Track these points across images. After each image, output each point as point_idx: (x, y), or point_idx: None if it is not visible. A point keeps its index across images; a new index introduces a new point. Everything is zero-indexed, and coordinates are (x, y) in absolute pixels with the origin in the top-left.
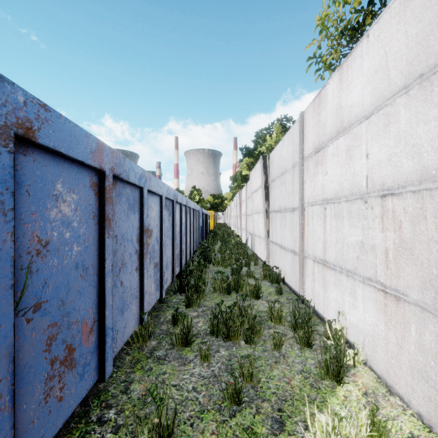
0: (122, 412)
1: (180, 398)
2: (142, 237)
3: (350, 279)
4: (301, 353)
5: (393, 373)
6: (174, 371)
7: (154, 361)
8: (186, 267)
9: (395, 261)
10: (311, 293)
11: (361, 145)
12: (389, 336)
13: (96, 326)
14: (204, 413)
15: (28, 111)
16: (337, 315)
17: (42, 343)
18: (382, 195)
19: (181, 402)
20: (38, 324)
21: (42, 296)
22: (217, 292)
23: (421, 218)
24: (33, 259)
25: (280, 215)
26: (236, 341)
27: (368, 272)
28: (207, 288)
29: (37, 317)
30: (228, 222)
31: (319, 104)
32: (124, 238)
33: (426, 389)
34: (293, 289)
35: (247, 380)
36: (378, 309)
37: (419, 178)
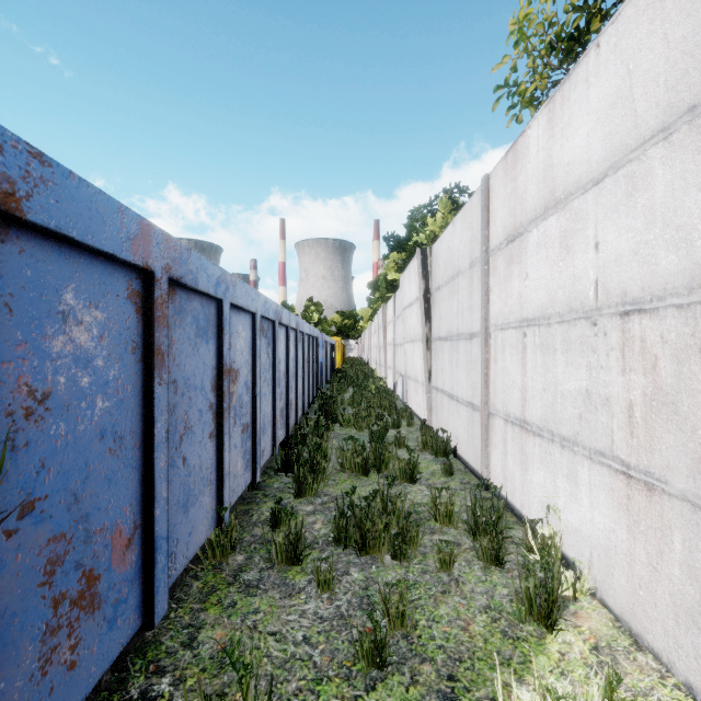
0: (182, 681)
1: (282, 656)
2: (220, 383)
3: (568, 452)
4: (485, 576)
5: (642, 613)
6: (272, 607)
7: (239, 589)
8: (296, 429)
9: (646, 423)
10: (500, 474)
11: (585, 229)
12: (636, 550)
13: (138, 534)
14: (322, 684)
15: (7, 163)
16: (544, 511)
17: (37, 572)
18: (622, 312)
19: (283, 664)
20: (29, 538)
21: (36, 489)
22: (346, 471)
23: (692, 352)
24: (20, 425)
25: (450, 345)
26: (377, 555)
27: (598, 441)
28: (329, 464)
29: (26, 526)
30: (366, 356)
31: (514, 162)
32: (189, 384)
33: (700, 644)
34: (472, 467)
35: (395, 624)
36: (616, 504)
37: (688, 284)
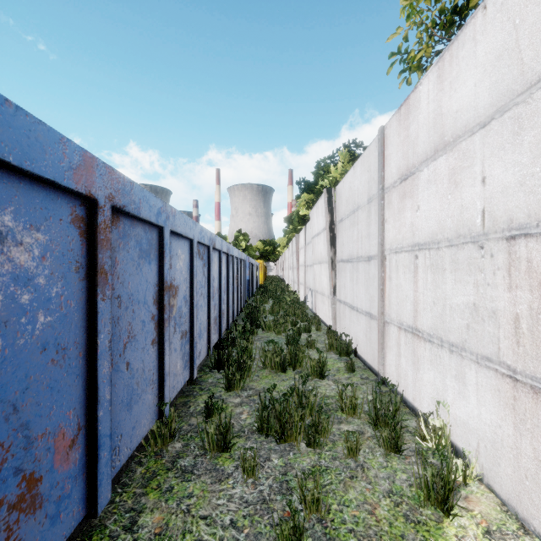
0: None
1: (211, 540)
2: (161, 297)
3: (456, 357)
4: (386, 462)
5: (528, 500)
6: (204, 492)
7: (176, 475)
8: (227, 333)
9: (533, 334)
10: (394, 372)
11: (473, 166)
12: (522, 445)
13: (82, 434)
14: None
15: None
16: (434, 405)
17: None
18: (509, 236)
19: None
20: None
21: None
22: (267, 368)
23: None
24: None
25: (351, 265)
26: (294, 442)
27: (485, 348)
28: (254, 362)
29: None
30: (282, 275)
31: (407, 114)
32: (132, 299)
33: None
34: (369, 365)
35: (311, 509)
36: (503, 404)
37: None
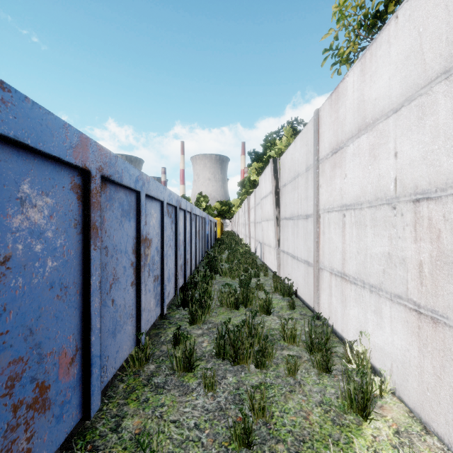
0: None
1: (179, 438)
2: (138, 248)
3: (375, 295)
4: (319, 380)
5: (429, 408)
6: (173, 402)
7: (151, 389)
8: (191, 278)
9: (432, 276)
10: (327, 309)
11: (387, 143)
12: (424, 364)
13: (79, 354)
14: None
15: None
16: (358, 335)
17: None
18: (414, 199)
19: (180, 444)
20: None
21: None
22: (224, 306)
23: None
24: None
25: (292, 222)
26: (245, 364)
27: (397, 288)
28: (213, 302)
29: None
30: (236, 230)
31: (337, 99)
32: (116, 249)
33: None
34: (307, 303)
35: (258, 415)
36: (410, 332)
37: None
